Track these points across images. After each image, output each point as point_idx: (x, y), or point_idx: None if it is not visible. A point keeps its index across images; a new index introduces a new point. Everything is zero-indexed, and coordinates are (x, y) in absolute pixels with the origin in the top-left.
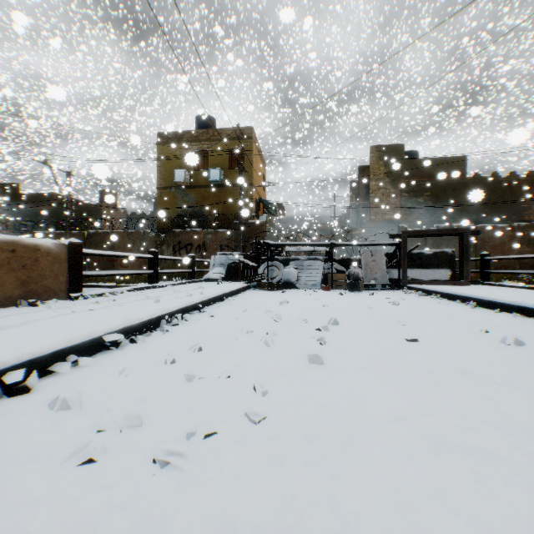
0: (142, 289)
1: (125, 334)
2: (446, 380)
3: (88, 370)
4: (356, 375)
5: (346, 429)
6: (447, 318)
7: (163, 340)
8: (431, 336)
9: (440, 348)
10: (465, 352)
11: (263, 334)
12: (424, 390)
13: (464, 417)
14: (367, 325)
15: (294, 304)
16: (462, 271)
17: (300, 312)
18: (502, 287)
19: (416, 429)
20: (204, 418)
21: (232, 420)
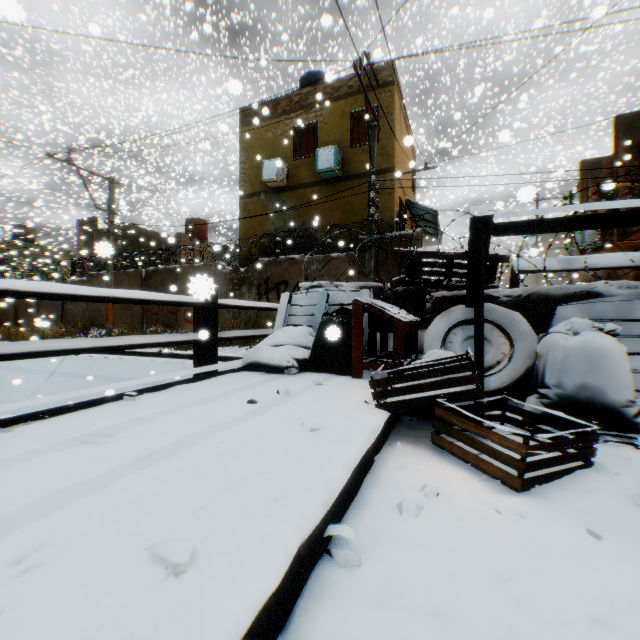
0: None
1: None
2: None
3: None
4: None
5: None
6: None
7: None
8: None
9: None
10: None
11: None
12: None
13: None
14: None
15: None
16: None
17: None
18: None
19: None
20: None
21: None
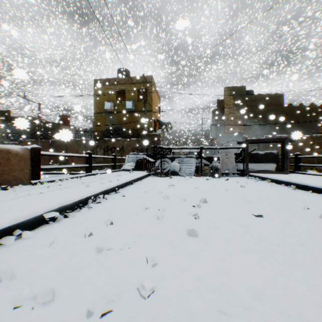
0: (81, 177)
1: (61, 211)
2: (289, 251)
3: (28, 241)
4: (222, 247)
5: (219, 304)
6: (278, 197)
7: (88, 215)
8: (271, 212)
9: (278, 222)
10: (297, 226)
11: (156, 210)
12: (274, 262)
13: (312, 291)
14: (226, 203)
15: (177, 187)
16: (283, 165)
17: (181, 193)
18: (309, 175)
19: (276, 305)
20: (104, 291)
21: (126, 294)
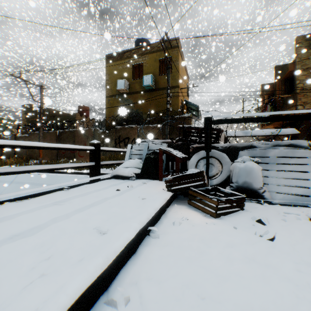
0: None
1: None
2: None
3: None
4: None
5: None
6: None
7: None
8: None
9: None
10: None
11: None
12: None
13: None
14: None
15: None
16: None
17: None
18: None
19: None
20: None
21: None
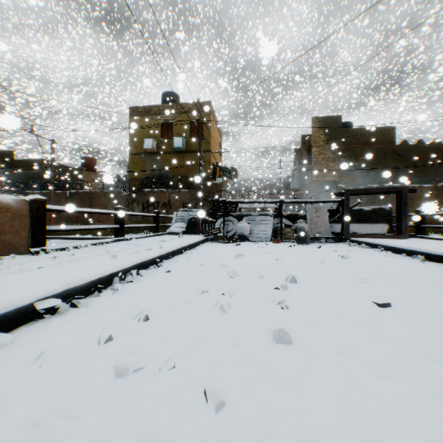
0: (107, 243)
1: (67, 296)
2: None
3: None
4: (339, 366)
5: None
6: (404, 274)
7: (110, 302)
8: (401, 298)
9: (419, 316)
10: None
11: (218, 294)
12: (441, 398)
13: None
14: (326, 283)
15: (248, 258)
16: (399, 226)
17: (255, 266)
18: (439, 240)
19: None
20: None
21: None
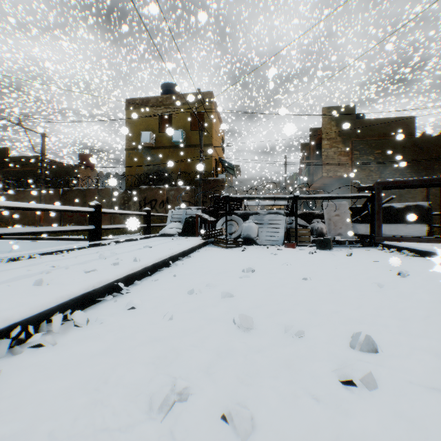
0: (72, 250)
1: None
2: None
3: None
4: None
5: None
6: None
7: None
8: None
9: None
10: None
11: (212, 415)
12: None
13: None
14: (440, 354)
15: (262, 275)
16: None
17: (277, 295)
18: None
19: None
20: None
21: None
